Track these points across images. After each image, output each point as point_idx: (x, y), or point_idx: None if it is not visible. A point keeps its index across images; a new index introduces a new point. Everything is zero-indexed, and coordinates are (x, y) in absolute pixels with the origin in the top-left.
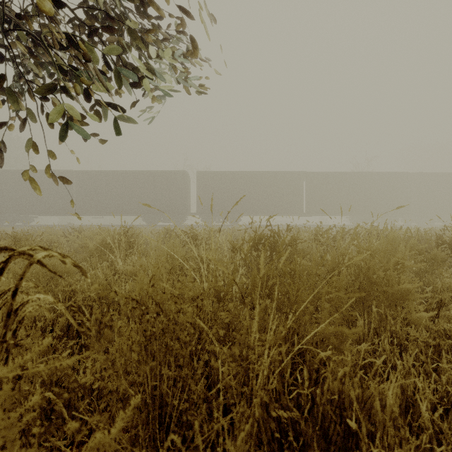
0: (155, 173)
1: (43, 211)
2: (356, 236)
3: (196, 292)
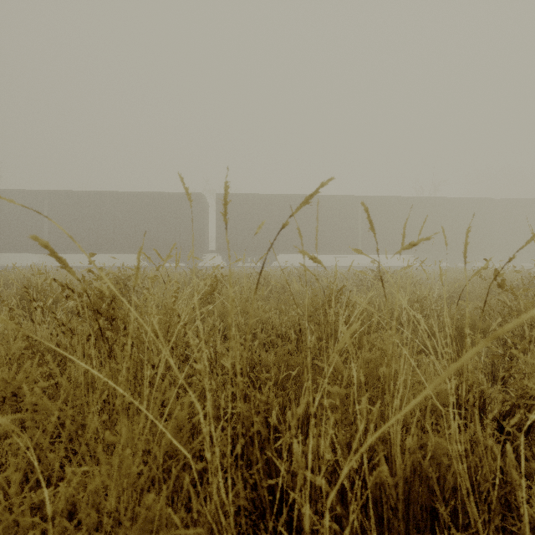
0: (159, 195)
1: (0, 247)
2: None
3: None
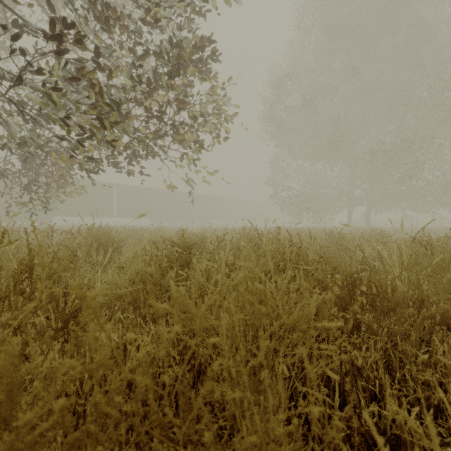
0: None
1: None
2: None
3: None
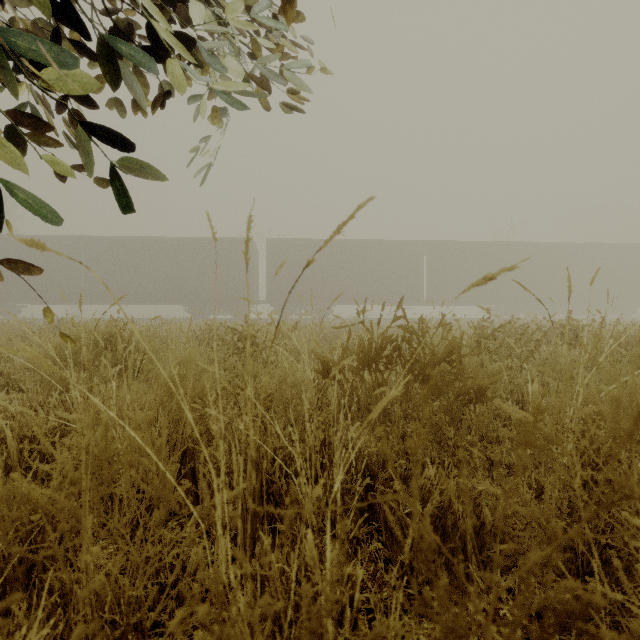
0: (204, 241)
1: (34, 297)
2: None
3: None
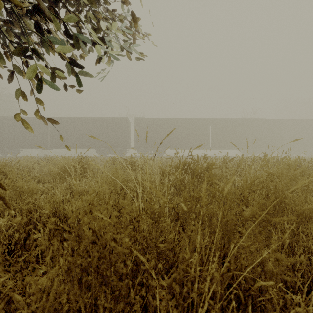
0: (105, 119)
1: (26, 146)
2: (266, 163)
3: (133, 215)
